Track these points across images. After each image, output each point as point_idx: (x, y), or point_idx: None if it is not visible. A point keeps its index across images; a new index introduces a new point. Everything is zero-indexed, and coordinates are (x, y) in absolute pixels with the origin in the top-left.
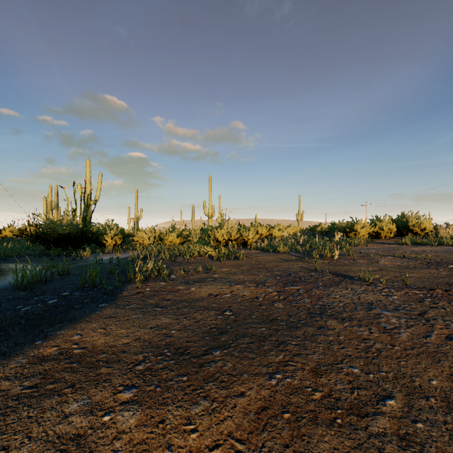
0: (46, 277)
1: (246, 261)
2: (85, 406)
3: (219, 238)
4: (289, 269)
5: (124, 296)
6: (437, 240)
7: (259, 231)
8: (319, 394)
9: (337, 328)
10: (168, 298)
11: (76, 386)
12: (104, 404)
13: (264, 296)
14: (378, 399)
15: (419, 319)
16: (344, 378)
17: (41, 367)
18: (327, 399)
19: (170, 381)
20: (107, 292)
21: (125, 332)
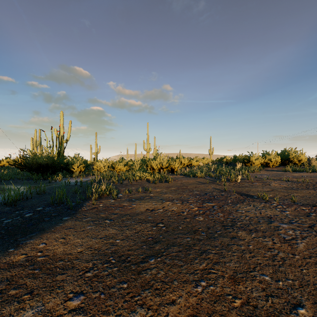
0: (27, 196)
1: (174, 183)
2: (38, 314)
3: (154, 167)
4: (205, 189)
5: (83, 210)
6: (310, 168)
7: (182, 161)
8: (239, 302)
9: (246, 239)
10: (116, 212)
11: (34, 293)
12: (55, 311)
13: (188, 211)
14: (290, 307)
15: (310, 231)
16: (258, 285)
17: (9, 273)
18: (246, 307)
19: (113, 288)
20: (70, 208)
21: (80, 241)
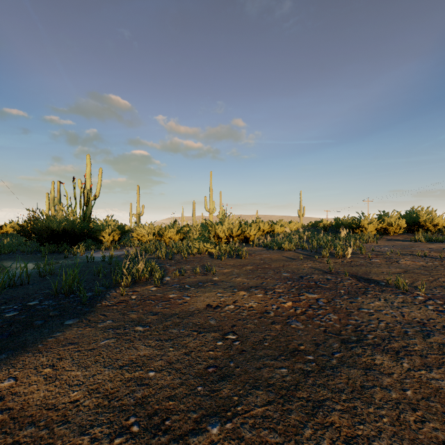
0: (21, 280)
1: (249, 260)
2: None
3: (220, 235)
4: (299, 270)
5: (103, 306)
6: None
7: (261, 227)
8: None
9: (395, 372)
10: (156, 310)
11: None
12: None
13: (276, 310)
14: None
15: None
16: None
17: None
18: None
19: None
20: (83, 301)
21: (81, 375)
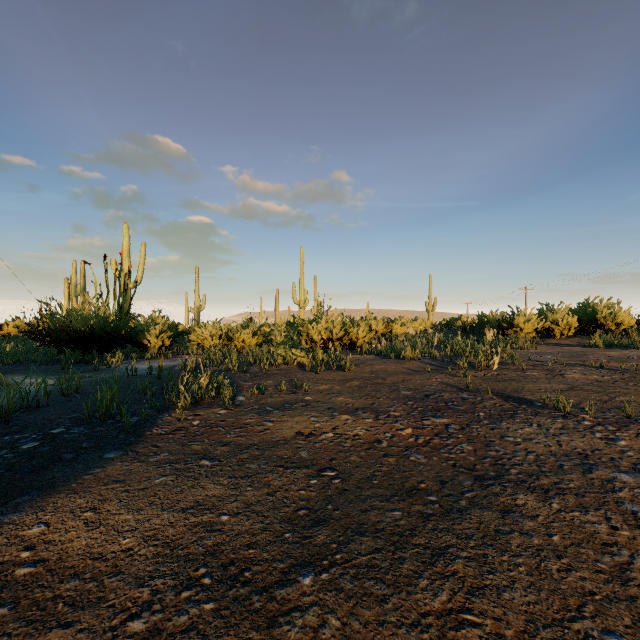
0: (37, 400)
1: (356, 373)
2: None
3: (315, 338)
4: (424, 386)
5: (155, 435)
6: None
7: (373, 326)
8: None
9: (540, 515)
10: (227, 440)
11: None
12: None
13: (390, 438)
14: None
15: None
16: None
17: None
18: None
19: None
20: (127, 429)
21: (132, 519)
